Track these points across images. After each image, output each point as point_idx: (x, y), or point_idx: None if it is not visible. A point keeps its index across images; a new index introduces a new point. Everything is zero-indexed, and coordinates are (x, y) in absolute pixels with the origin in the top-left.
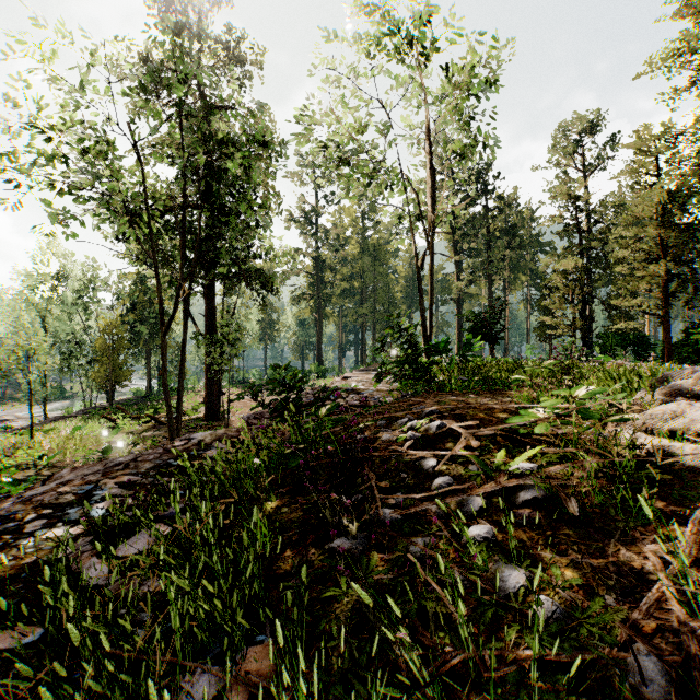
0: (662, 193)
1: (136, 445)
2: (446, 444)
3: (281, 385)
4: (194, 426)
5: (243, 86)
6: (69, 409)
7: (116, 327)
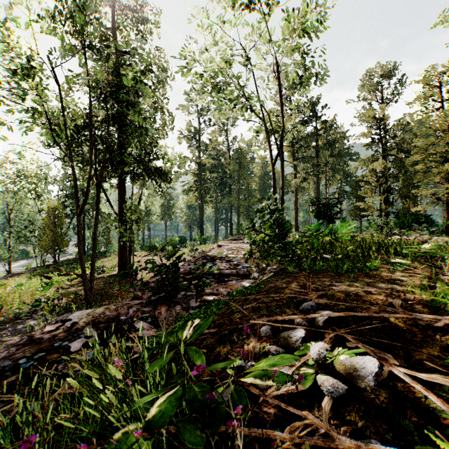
0: None
1: (60, 299)
2: (378, 391)
3: (158, 265)
4: (109, 281)
5: (146, 37)
6: (28, 266)
7: (57, 209)
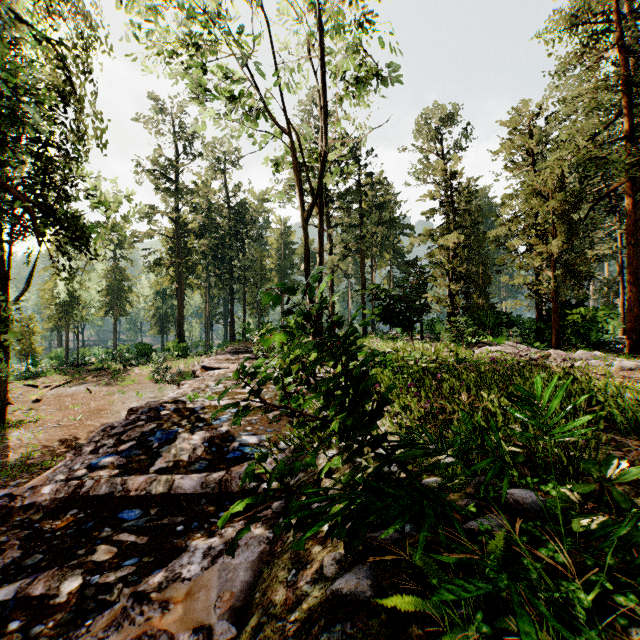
0: (554, 166)
1: None
2: None
3: None
4: None
5: None
6: None
7: None
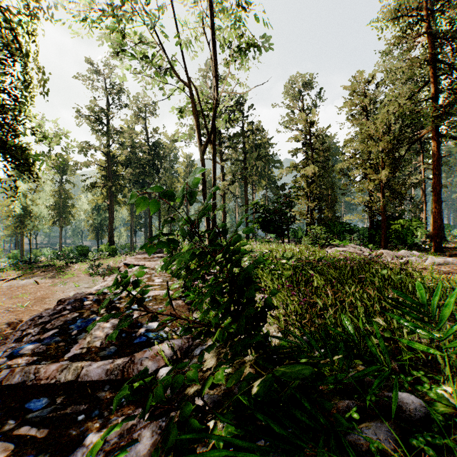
0: (383, 117)
1: None
2: None
3: None
4: None
5: None
6: None
7: None
